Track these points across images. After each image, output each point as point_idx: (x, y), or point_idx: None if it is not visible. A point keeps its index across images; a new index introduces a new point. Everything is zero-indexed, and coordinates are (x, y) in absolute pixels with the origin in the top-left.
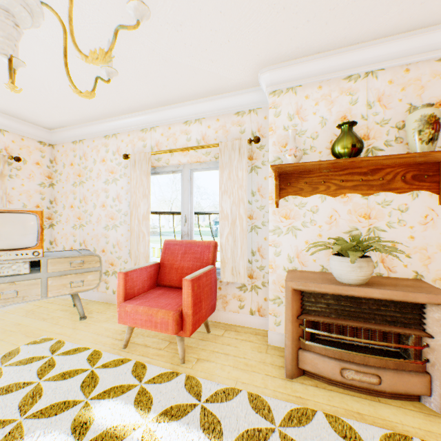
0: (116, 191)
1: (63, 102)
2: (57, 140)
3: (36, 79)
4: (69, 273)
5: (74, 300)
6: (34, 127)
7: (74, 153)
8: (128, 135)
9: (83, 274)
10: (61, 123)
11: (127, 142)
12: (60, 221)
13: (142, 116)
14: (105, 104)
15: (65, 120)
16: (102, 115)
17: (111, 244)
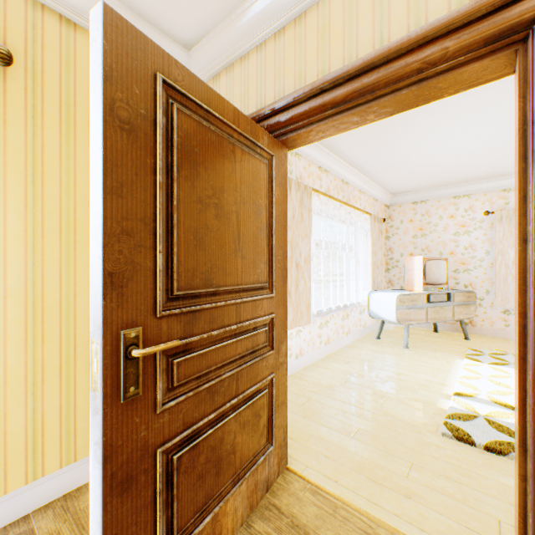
0: (467, 242)
1: (447, 177)
2: (394, 202)
3: (459, 167)
4: (461, 304)
5: (460, 324)
6: (386, 195)
7: (414, 211)
8: (483, 195)
9: (468, 305)
10: (411, 190)
11: (482, 201)
12: (396, 266)
13: (508, 179)
14: (482, 174)
15: (420, 187)
16: (462, 181)
17: (461, 285)
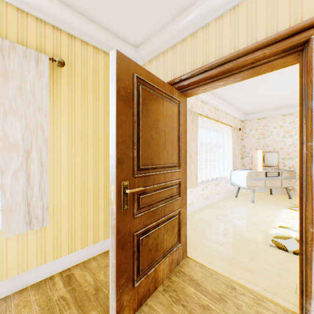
0: (290, 141)
1: (278, 104)
2: (246, 118)
3: (285, 98)
4: (286, 178)
5: (285, 190)
6: (241, 114)
7: (258, 124)
8: None
9: (290, 179)
10: (256, 111)
11: None
12: (247, 156)
13: None
14: None
15: (262, 110)
16: (287, 106)
17: (287, 167)
